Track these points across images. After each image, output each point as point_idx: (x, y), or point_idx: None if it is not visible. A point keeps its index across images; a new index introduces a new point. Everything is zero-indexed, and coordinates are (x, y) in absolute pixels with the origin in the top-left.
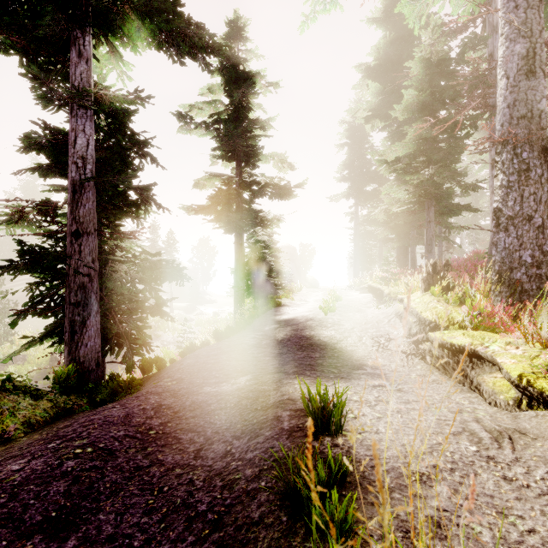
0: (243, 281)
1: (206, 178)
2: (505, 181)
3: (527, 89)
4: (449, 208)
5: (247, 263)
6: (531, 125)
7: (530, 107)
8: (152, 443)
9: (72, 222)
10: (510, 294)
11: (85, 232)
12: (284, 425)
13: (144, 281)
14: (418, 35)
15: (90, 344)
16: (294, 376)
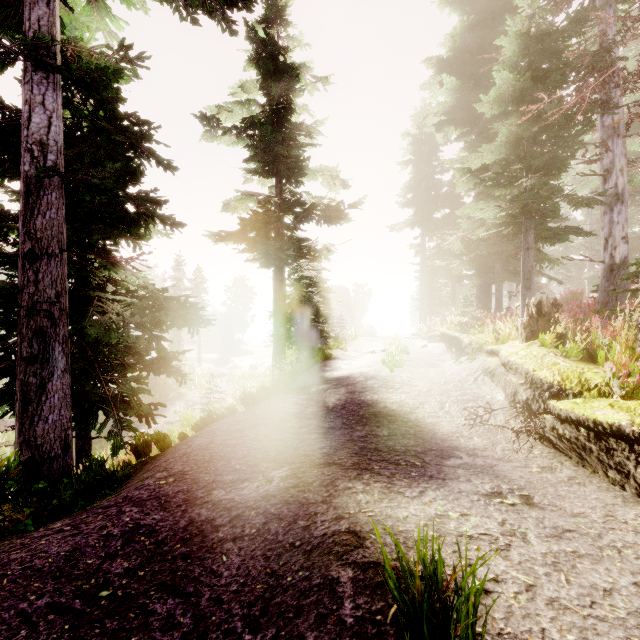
0: (284, 327)
1: (238, 198)
2: None
3: None
4: (554, 231)
5: (290, 305)
6: None
7: None
8: (96, 623)
9: (24, 237)
10: None
11: (44, 253)
12: (344, 609)
13: (142, 326)
14: (504, 18)
15: (52, 418)
16: (355, 473)
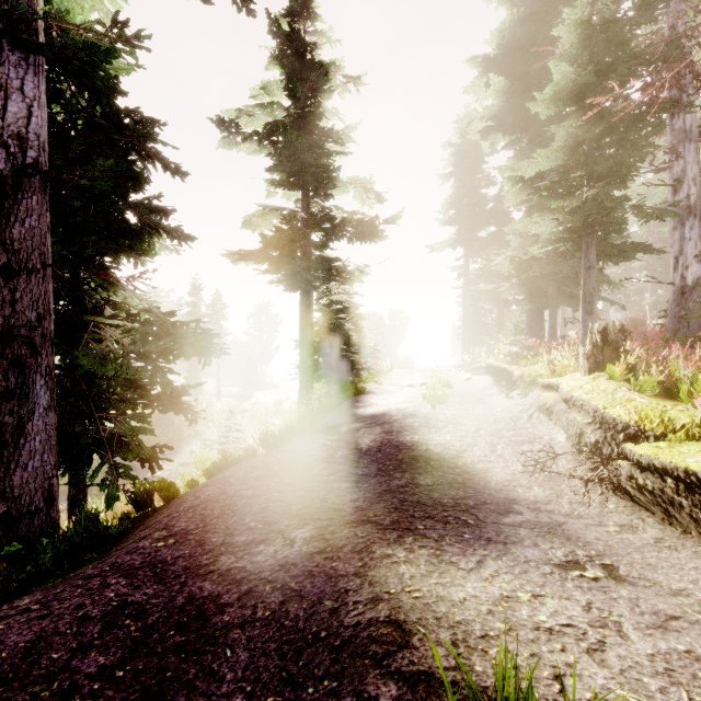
0: (312, 358)
1: (260, 214)
2: None
3: None
4: (620, 247)
5: (318, 333)
6: None
7: None
8: None
9: None
10: None
11: (23, 268)
12: None
13: (145, 355)
14: (558, 11)
15: (32, 465)
16: (395, 534)
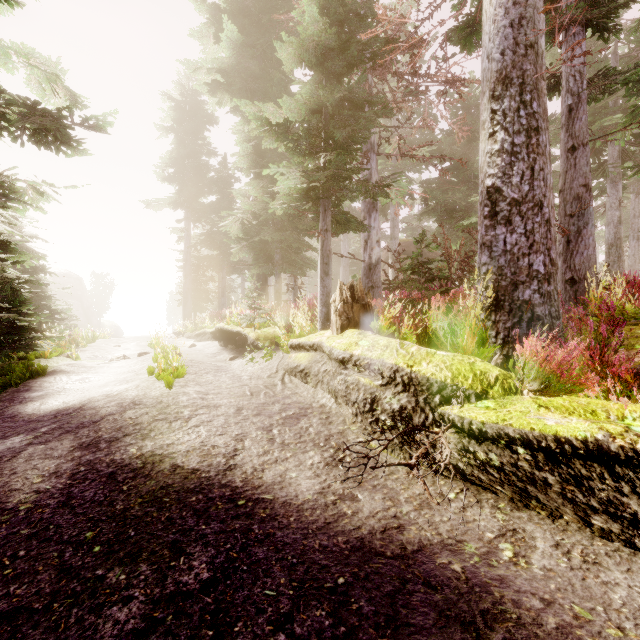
0: None
1: None
2: (508, 144)
3: (534, 6)
4: (347, 217)
5: None
6: (537, 65)
7: (536, 37)
8: None
9: None
10: (513, 324)
11: None
12: None
13: None
14: (281, 3)
15: None
16: None
